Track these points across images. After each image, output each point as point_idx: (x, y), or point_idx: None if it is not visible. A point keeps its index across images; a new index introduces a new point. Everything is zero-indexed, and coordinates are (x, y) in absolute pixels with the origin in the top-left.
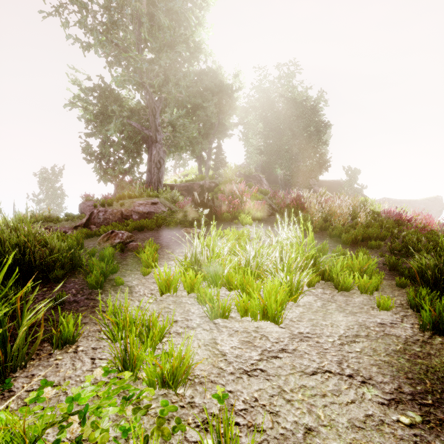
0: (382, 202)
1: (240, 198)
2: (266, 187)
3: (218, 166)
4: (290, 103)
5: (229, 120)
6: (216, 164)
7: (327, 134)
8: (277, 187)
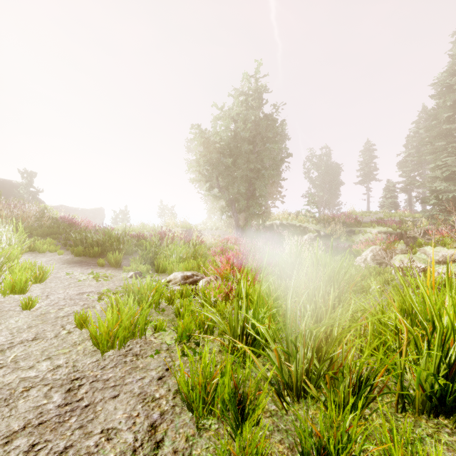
0: (60, 209)
1: None
2: None
3: None
4: None
5: None
6: None
7: None
8: None
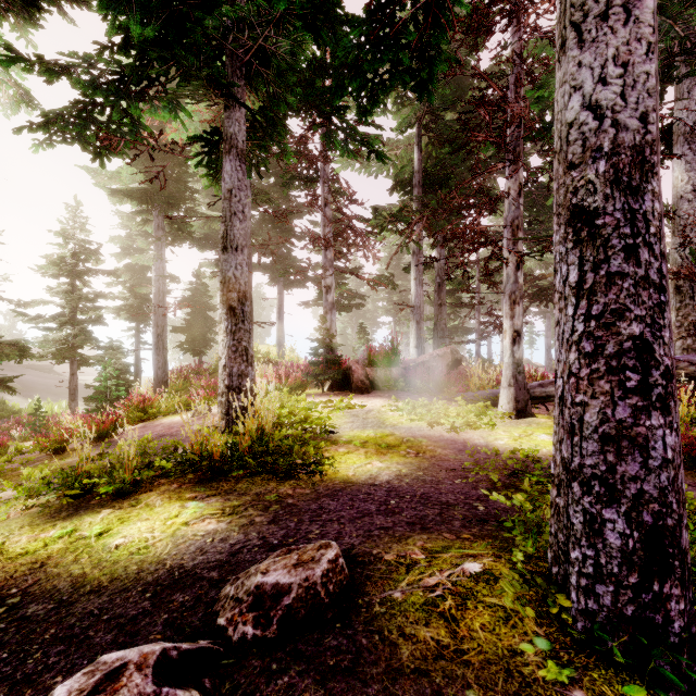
0: None
1: None
2: None
3: None
4: None
5: None
6: None
7: None
8: None
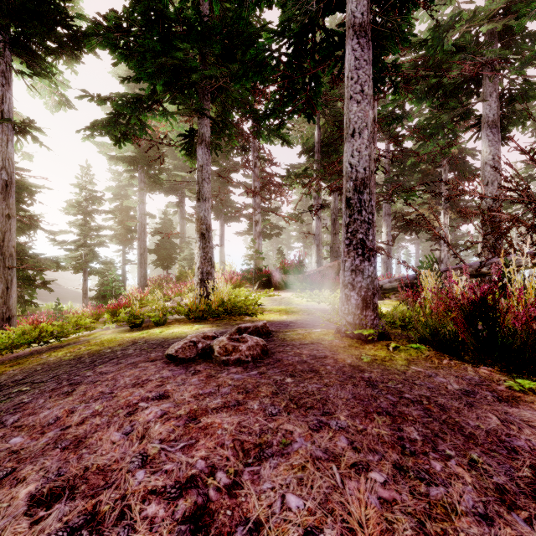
0: None
1: None
2: None
3: None
4: None
5: None
6: None
7: None
8: None
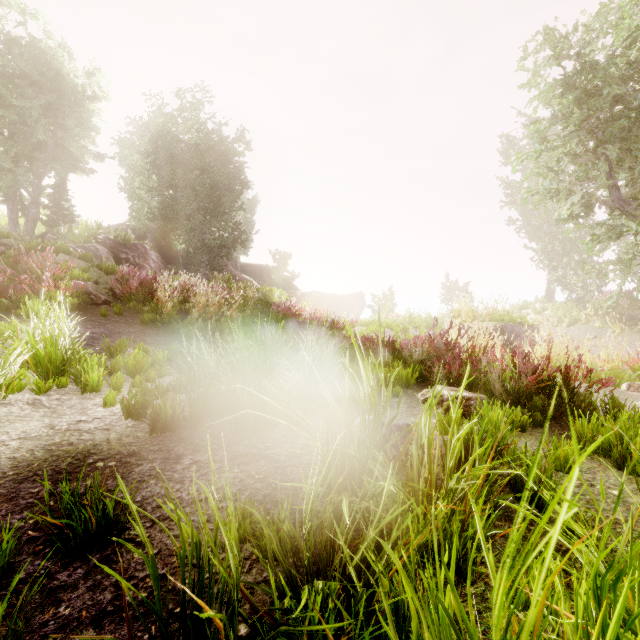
0: (312, 296)
1: (40, 275)
2: (155, 265)
3: (59, 219)
4: (191, 147)
5: (89, 145)
6: (54, 215)
7: (252, 203)
8: (179, 267)
